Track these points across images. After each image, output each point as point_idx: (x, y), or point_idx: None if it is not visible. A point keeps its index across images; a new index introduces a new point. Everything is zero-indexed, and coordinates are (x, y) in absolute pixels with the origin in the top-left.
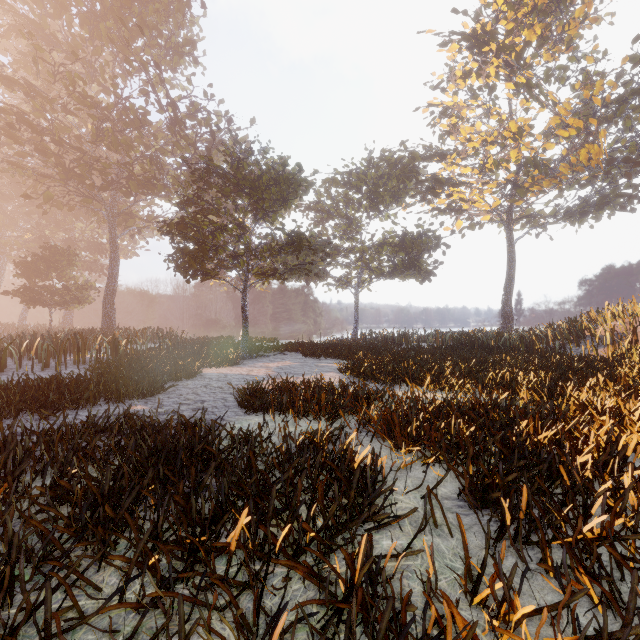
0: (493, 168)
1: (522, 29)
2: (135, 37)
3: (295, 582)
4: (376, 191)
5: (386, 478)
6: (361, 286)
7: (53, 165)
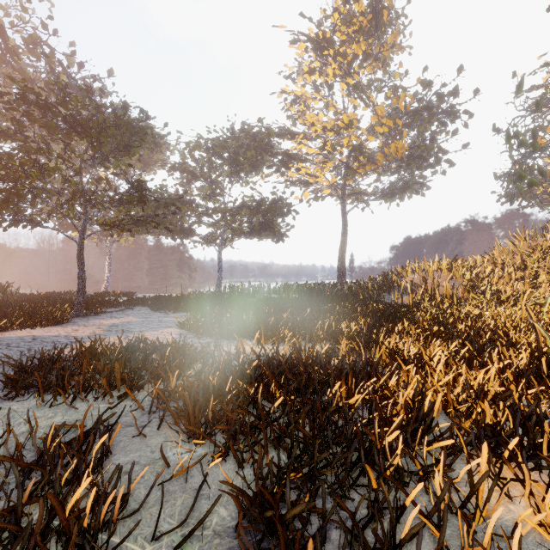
0: (331, 150)
1: (352, 43)
2: None
3: None
4: (236, 159)
5: (140, 507)
6: (225, 244)
7: None
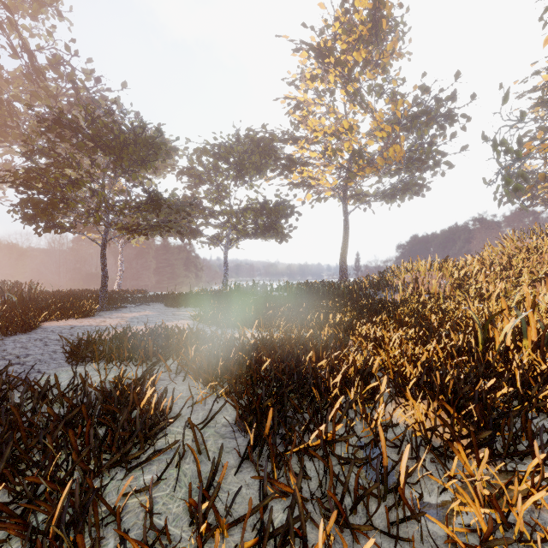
0: (331, 154)
1: (352, 51)
2: None
3: (15, 542)
4: (242, 163)
5: (178, 414)
6: (230, 244)
7: None
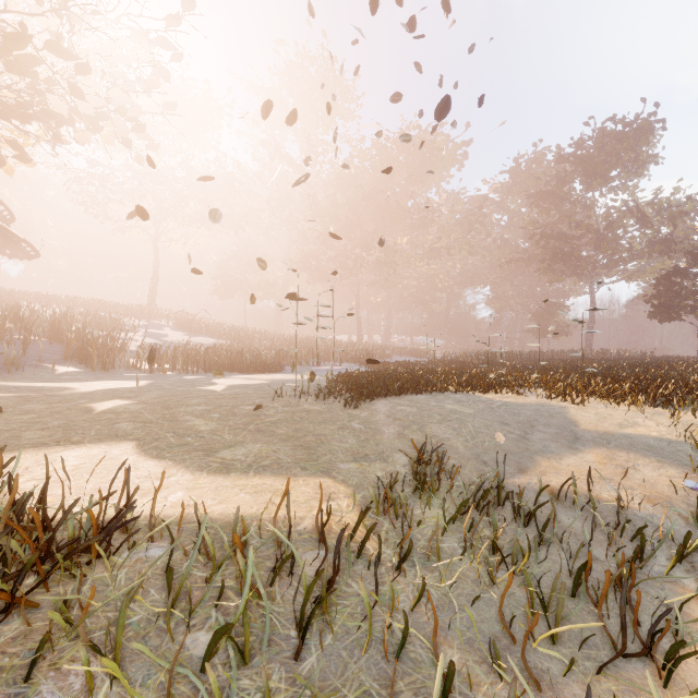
0: None
1: None
2: (613, 177)
3: None
4: None
5: None
6: None
7: (572, 268)
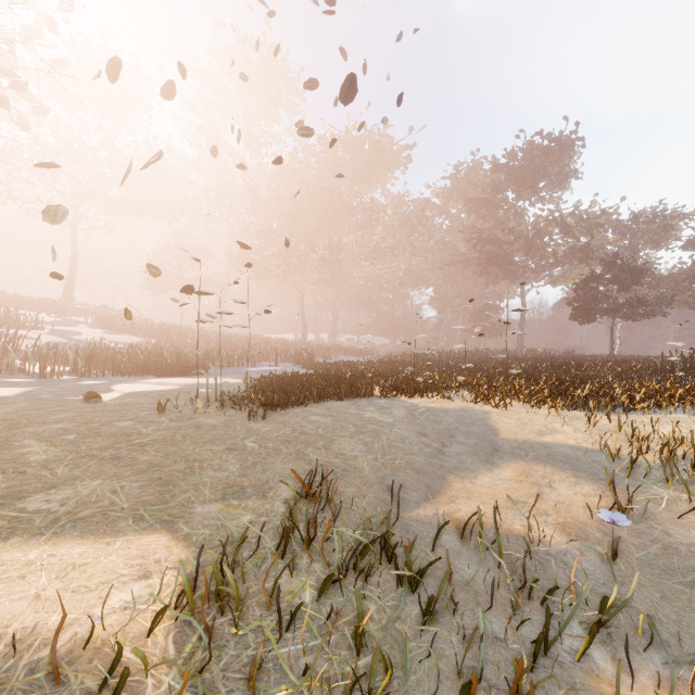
0: None
1: None
2: (540, 188)
3: None
4: None
5: None
6: None
7: (505, 272)
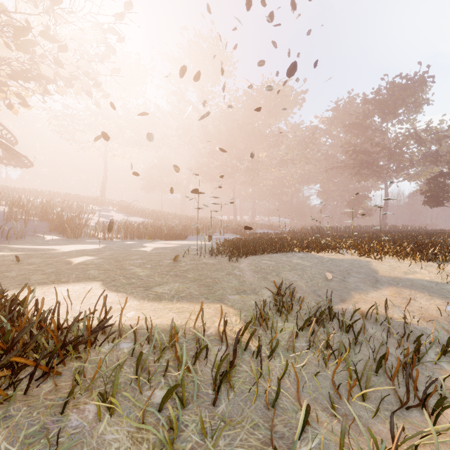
0: None
1: None
2: (400, 113)
3: None
4: None
5: None
6: None
7: (373, 172)
